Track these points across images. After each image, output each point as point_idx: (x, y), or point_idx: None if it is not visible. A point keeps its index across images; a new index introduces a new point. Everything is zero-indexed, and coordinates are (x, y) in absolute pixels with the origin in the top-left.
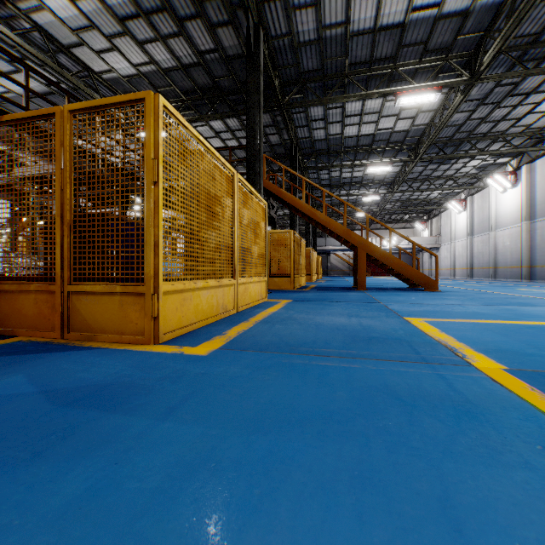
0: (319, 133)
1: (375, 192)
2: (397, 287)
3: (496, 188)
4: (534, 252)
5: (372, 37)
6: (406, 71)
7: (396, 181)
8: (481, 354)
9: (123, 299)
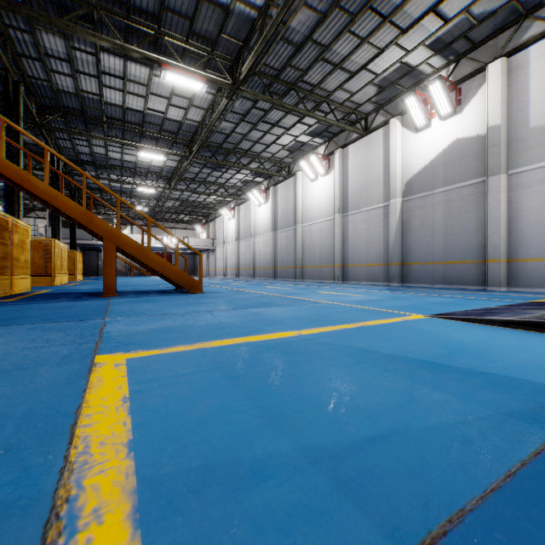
0: (65, 81)
1: (152, 185)
2: (163, 289)
3: (255, 202)
4: (278, 256)
5: None
6: (174, 47)
7: (174, 177)
8: None
9: None
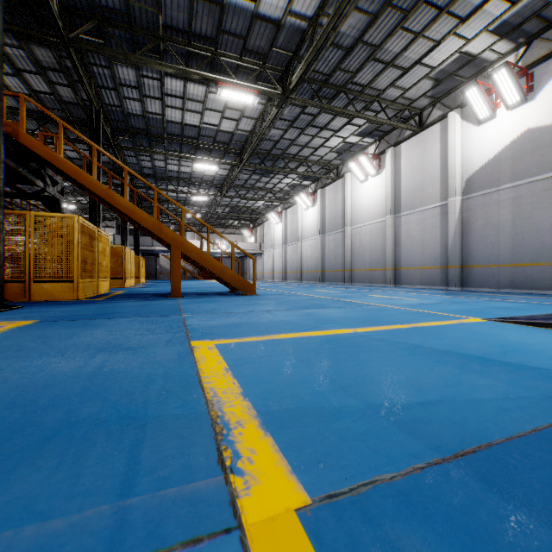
0: (134, 105)
1: (205, 193)
2: (219, 291)
3: (302, 205)
4: (325, 260)
5: (189, 2)
6: (228, 65)
7: (224, 185)
8: (269, 439)
9: None
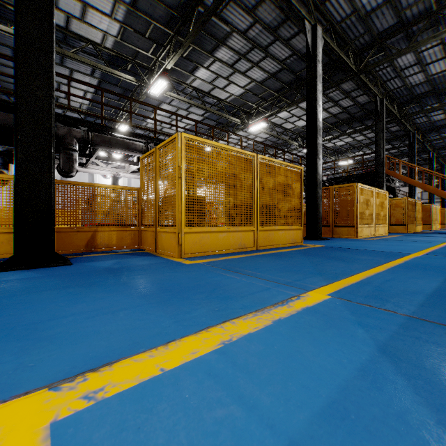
0: (437, 116)
1: None
2: None
3: None
4: None
5: None
6: None
7: None
8: None
9: (348, 228)
